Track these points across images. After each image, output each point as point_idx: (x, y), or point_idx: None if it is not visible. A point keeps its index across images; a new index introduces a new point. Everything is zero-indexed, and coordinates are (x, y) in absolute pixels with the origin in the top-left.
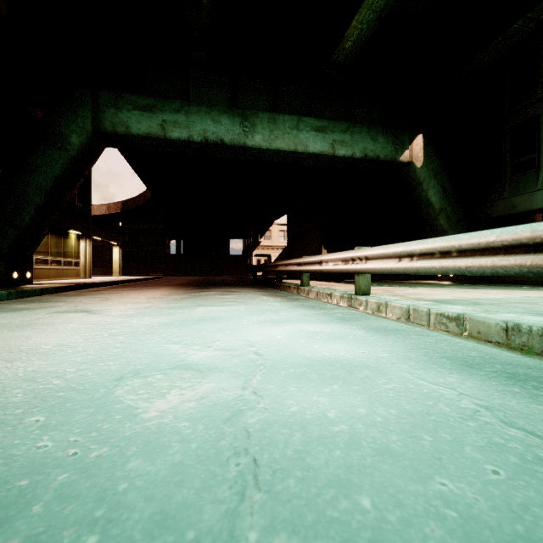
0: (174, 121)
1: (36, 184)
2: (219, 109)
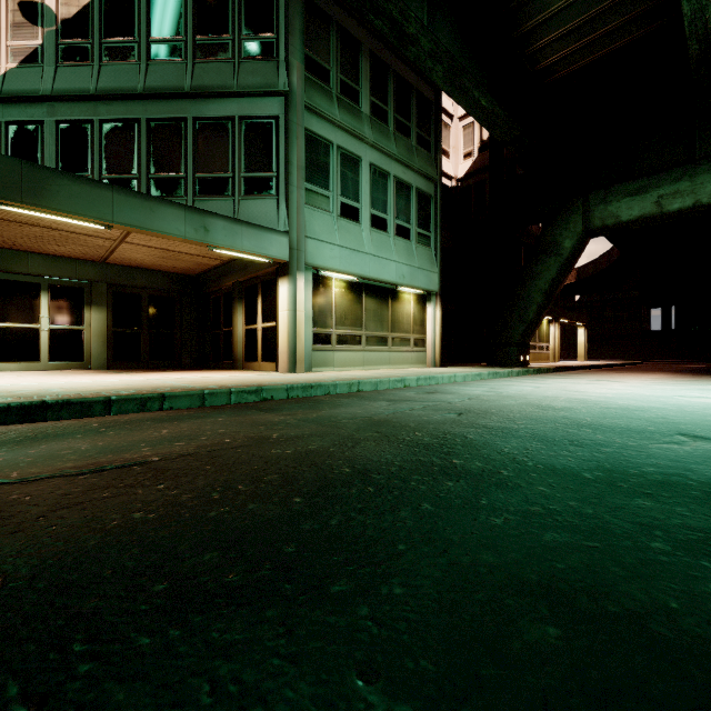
0: (673, 193)
1: (537, 288)
2: None
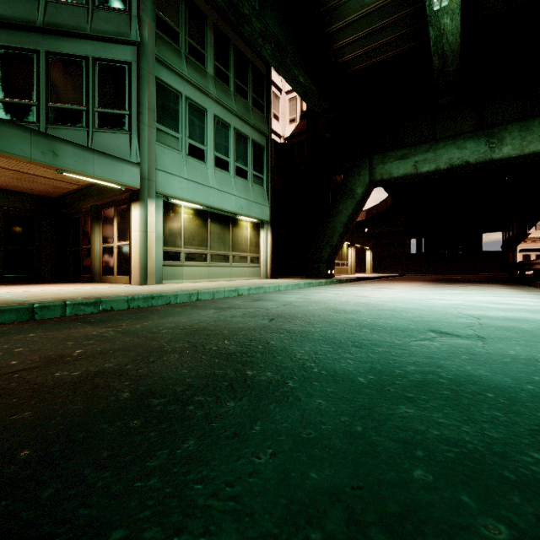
0: (424, 160)
1: (339, 221)
2: (463, 138)
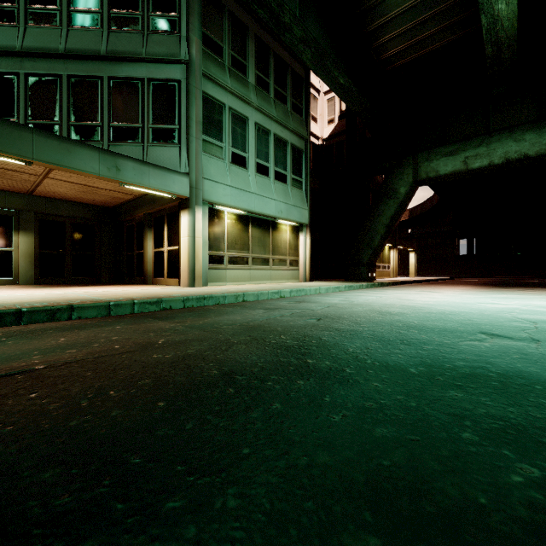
0: (475, 155)
1: (381, 222)
2: (522, 129)
